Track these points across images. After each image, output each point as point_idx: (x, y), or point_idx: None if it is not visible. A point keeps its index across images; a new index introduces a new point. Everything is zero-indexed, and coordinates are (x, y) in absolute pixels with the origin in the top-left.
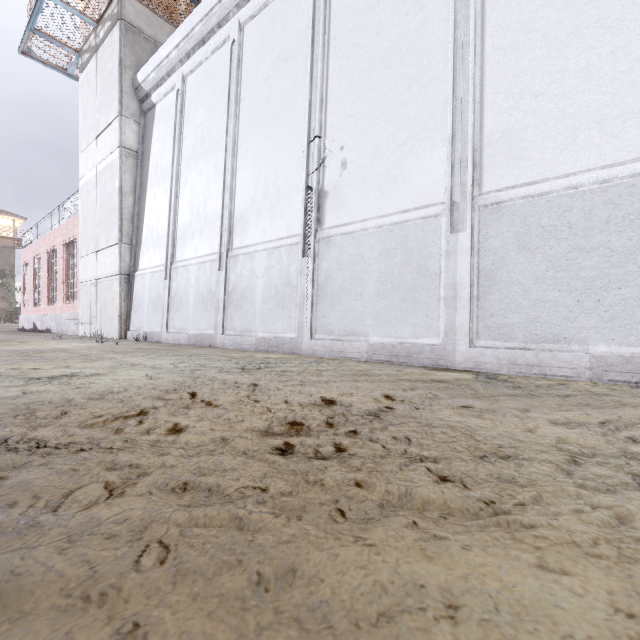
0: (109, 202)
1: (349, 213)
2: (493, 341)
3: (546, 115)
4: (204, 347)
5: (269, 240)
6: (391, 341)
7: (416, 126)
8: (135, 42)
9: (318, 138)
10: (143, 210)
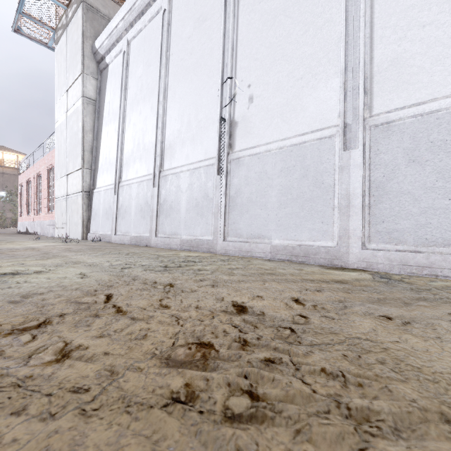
0: (75, 138)
1: (255, 138)
2: (384, 244)
3: (434, 42)
4: (141, 246)
5: (191, 162)
6: (291, 243)
7: (312, 62)
8: (94, 19)
9: (230, 79)
10: (99, 143)
